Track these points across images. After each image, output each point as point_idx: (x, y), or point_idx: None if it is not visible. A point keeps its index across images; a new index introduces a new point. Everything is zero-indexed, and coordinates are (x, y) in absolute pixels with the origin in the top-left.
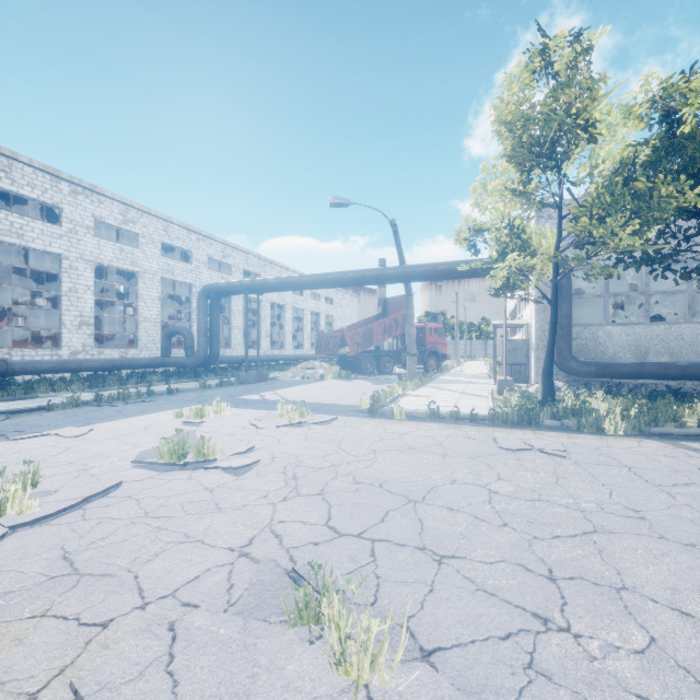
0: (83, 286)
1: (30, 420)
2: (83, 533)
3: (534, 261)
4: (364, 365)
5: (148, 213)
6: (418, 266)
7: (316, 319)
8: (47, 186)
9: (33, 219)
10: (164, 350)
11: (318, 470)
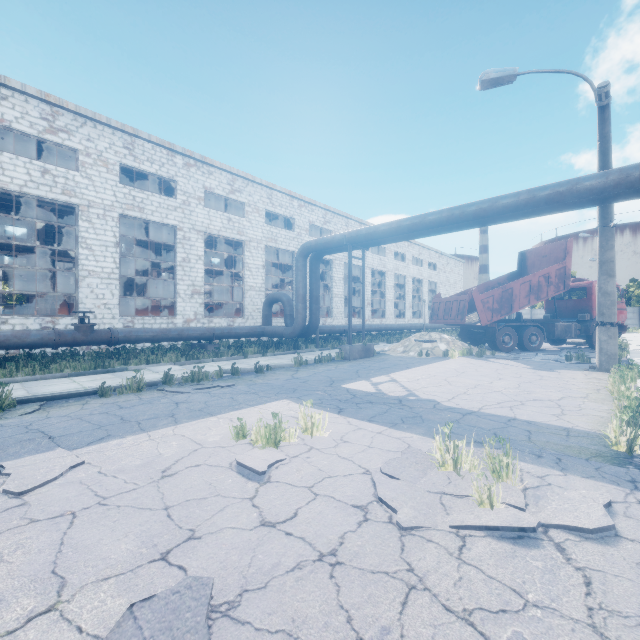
0: (195, 256)
1: (55, 416)
2: None
3: None
4: (500, 339)
5: (253, 182)
6: None
7: (418, 287)
8: (164, 160)
9: (152, 193)
10: (265, 318)
11: None
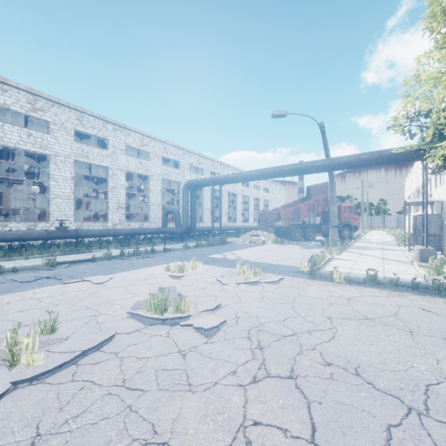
0: (119, 185)
1: (80, 268)
2: (64, 402)
3: None
4: (294, 234)
5: (154, 139)
6: (342, 157)
7: (257, 203)
8: (101, 127)
9: (93, 147)
10: (163, 223)
11: (281, 339)
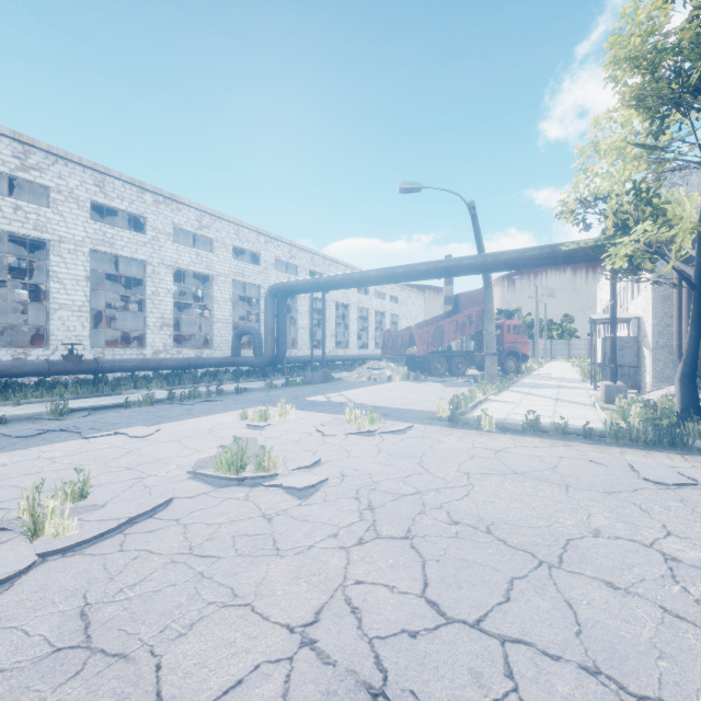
0: (164, 289)
1: (107, 417)
2: (114, 572)
3: (671, 233)
4: (434, 366)
5: (221, 218)
6: (501, 253)
7: (381, 319)
8: (134, 198)
9: (122, 229)
10: (235, 350)
11: (400, 499)
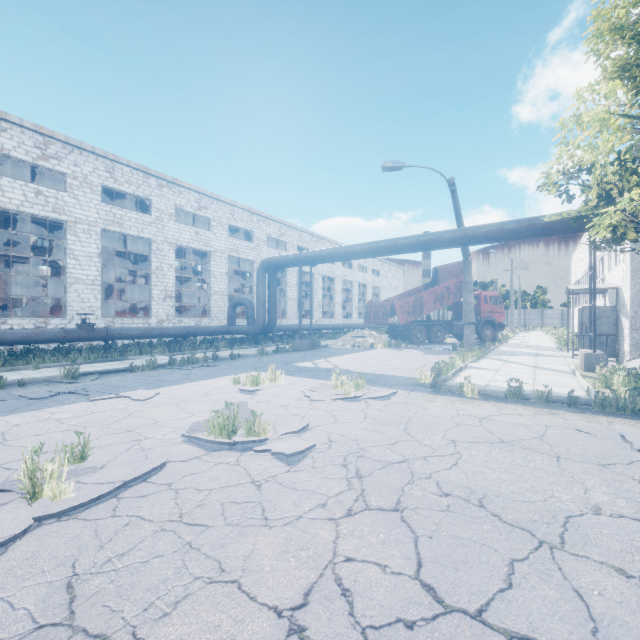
0: (167, 264)
1: (114, 380)
2: (104, 540)
3: None
4: (414, 335)
5: (217, 200)
6: (480, 227)
7: (363, 291)
8: (140, 182)
9: (130, 210)
10: (230, 319)
11: (387, 467)
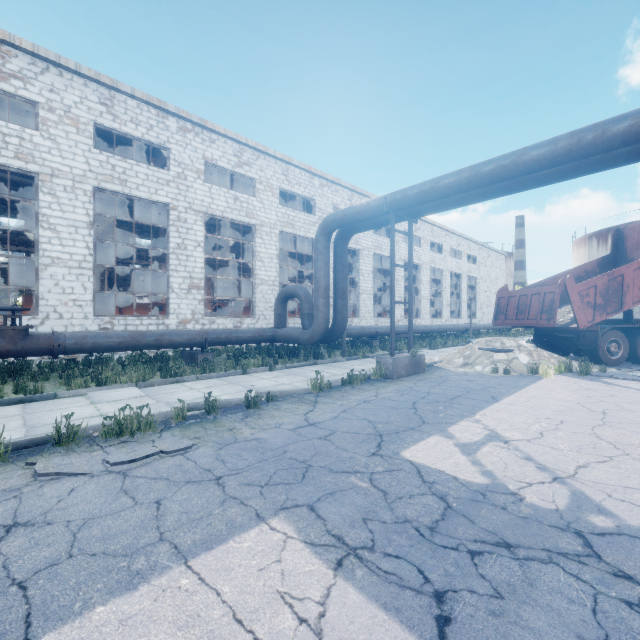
0: (193, 241)
1: None
2: None
3: None
4: (604, 347)
5: (265, 154)
6: None
7: (455, 282)
8: (153, 122)
9: (137, 162)
10: (277, 318)
11: None
